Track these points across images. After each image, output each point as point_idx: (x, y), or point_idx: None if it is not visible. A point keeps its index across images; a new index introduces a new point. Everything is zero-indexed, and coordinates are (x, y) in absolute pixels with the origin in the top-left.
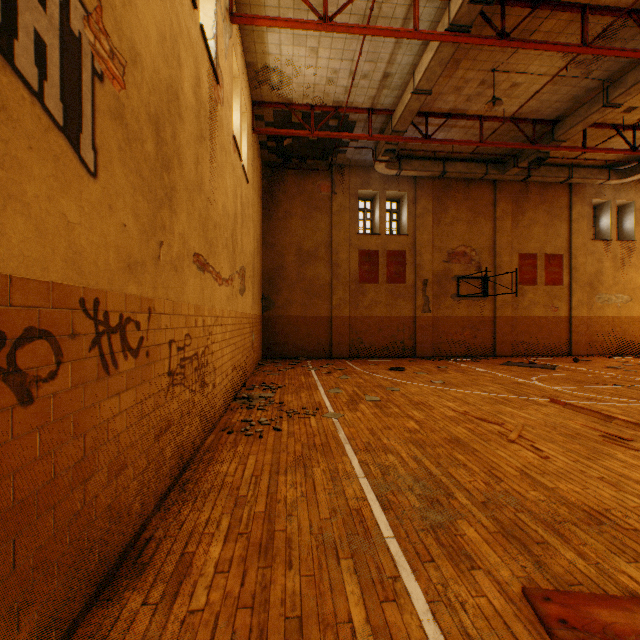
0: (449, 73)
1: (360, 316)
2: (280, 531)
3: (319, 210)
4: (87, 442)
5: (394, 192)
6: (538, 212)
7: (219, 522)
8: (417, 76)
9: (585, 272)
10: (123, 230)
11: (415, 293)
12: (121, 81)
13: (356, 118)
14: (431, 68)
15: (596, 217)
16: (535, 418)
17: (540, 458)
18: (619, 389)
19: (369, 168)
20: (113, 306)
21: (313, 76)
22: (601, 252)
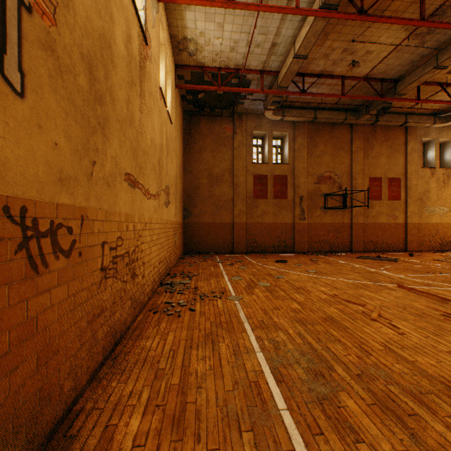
0: (320, 43)
1: (254, 222)
2: (191, 403)
3: (224, 145)
4: (12, 337)
5: (279, 133)
6: (383, 147)
7: (140, 394)
8: (297, 45)
9: (417, 191)
10: (54, 148)
11: (294, 206)
12: (52, 18)
13: (251, 77)
14: (307, 38)
15: (424, 151)
16: (388, 300)
17: (398, 334)
18: (447, 277)
19: (260, 115)
20: (43, 213)
21: (220, 45)
22: (428, 176)
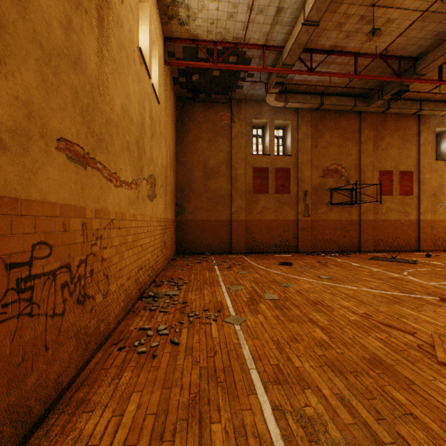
0: (334, 8)
1: (254, 220)
2: None
3: (221, 135)
4: None
5: (281, 121)
6: (394, 138)
7: None
8: (307, 7)
9: (430, 185)
10: None
11: (297, 201)
12: None
13: (252, 54)
14: None
15: (437, 142)
16: (442, 324)
17: None
18: None
19: (261, 102)
20: None
21: (216, 11)
22: (443, 169)
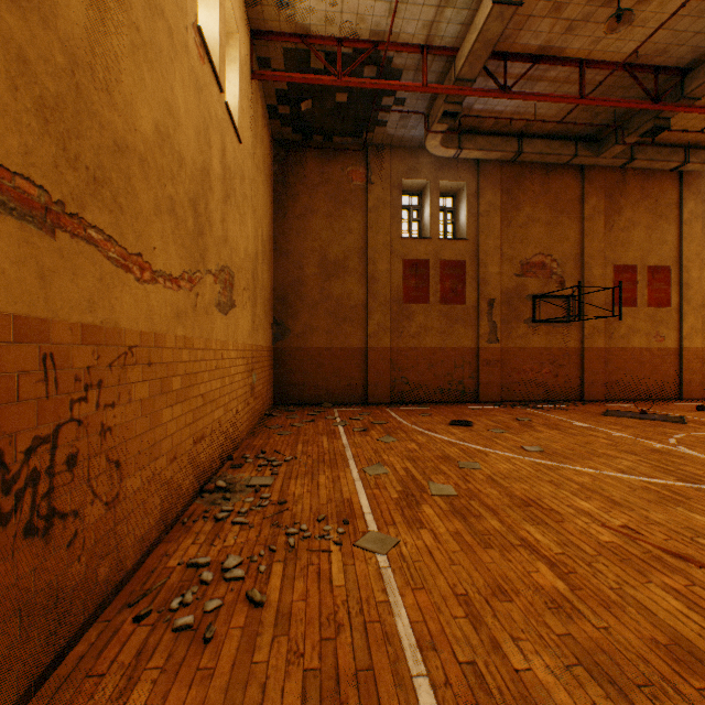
0: None
1: (405, 348)
2: None
3: (350, 205)
4: None
5: (450, 182)
6: (639, 210)
7: None
8: None
9: (700, 290)
10: None
11: (478, 317)
12: None
13: (403, 63)
14: None
15: None
16: None
17: None
18: None
19: (417, 150)
20: None
21: None
22: None
